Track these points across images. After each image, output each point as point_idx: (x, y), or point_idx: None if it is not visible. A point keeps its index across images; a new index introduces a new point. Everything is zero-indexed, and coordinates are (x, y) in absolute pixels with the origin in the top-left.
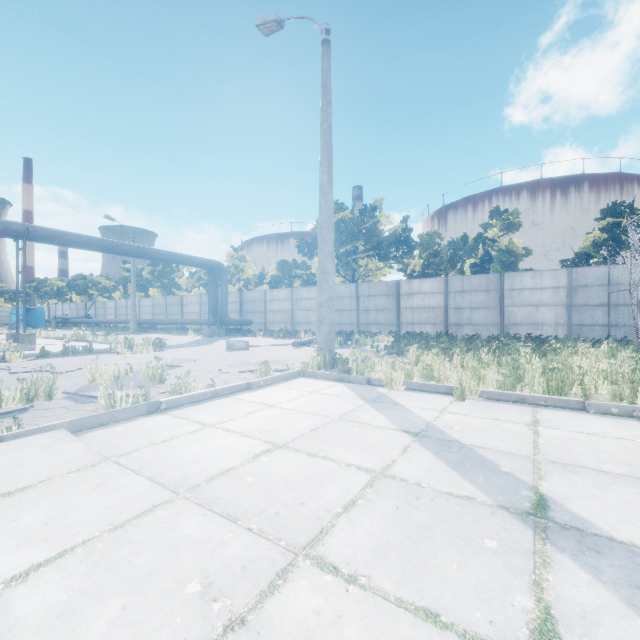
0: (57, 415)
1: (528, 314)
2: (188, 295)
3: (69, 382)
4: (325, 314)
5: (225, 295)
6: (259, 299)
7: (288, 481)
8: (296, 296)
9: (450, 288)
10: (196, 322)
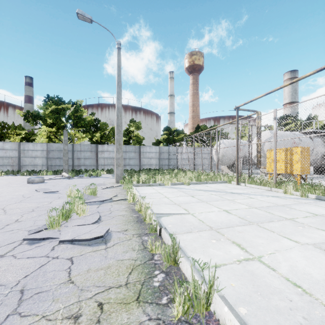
0: (113, 207)
1: (148, 161)
2: None
3: (33, 205)
4: (121, 162)
5: None
6: None
7: (209, 198)
8: (23, 148)
9: None
10: None
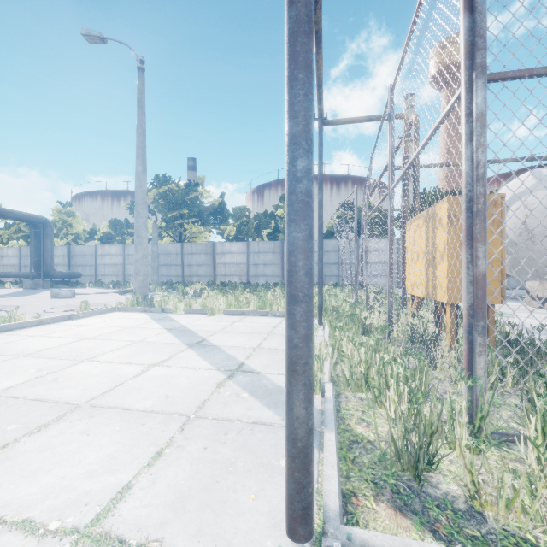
0: None
1: None
2: (3, 247)
3: None
4: (140, 267)
5: (51, 249)
6: (89, 253)
7: (86, 347)
8: (127, 252)
9: (251, 250)
10: (15, 275)
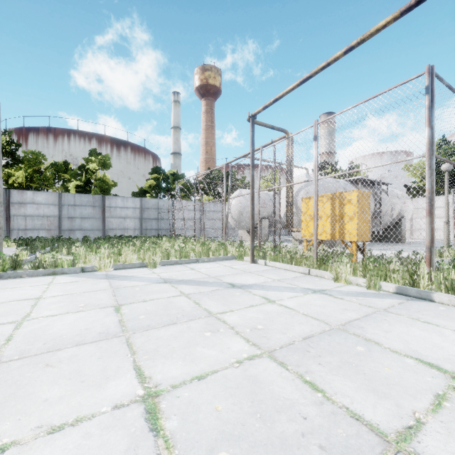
0: None
1: (120, 223)
2: None
3: None
4: None
5: None
6: None
7: (160, 309)
8: None
9: (64, 202)
10: None
